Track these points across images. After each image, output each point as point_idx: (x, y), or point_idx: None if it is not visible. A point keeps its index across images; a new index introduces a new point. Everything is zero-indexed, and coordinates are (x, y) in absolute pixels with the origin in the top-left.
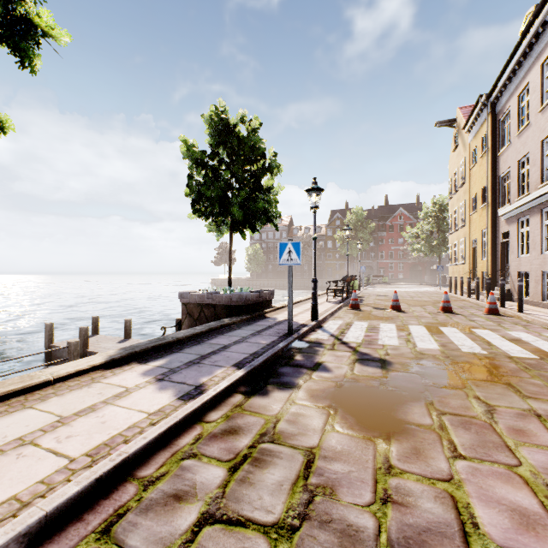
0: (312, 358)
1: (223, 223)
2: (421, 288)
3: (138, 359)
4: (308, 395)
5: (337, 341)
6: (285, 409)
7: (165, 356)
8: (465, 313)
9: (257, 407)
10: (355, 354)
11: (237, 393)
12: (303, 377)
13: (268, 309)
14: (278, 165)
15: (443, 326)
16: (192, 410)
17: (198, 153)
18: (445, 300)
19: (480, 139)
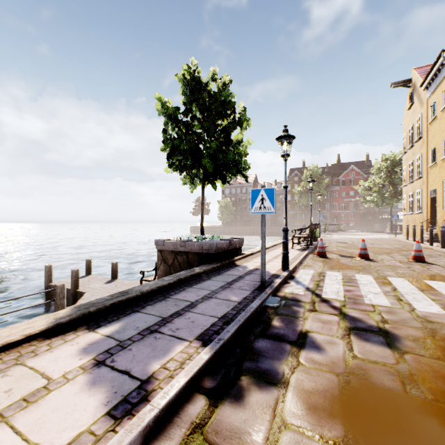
0: (292, 324)
1: (196, 176)
2: (375, 235)
3: (90, 321)
4: (303, 404)
5: (316, 297)
6: (272, 444)
7: (122, 318)
8: (440, 263)
9: (226, 433)
10: (344, 318)
11: (199, 393)
12: (288, 360)
13: (238, 256)
14: (247, 119)
15: (428, 279)
16: None
17: (171, 109)
18: (417, 249)
19: (440, 94)
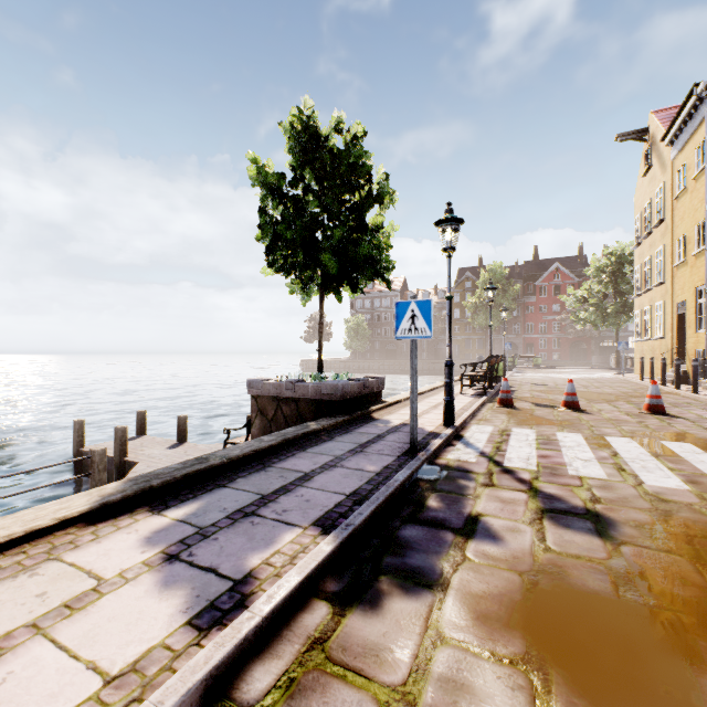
0: (457, 504)
1: (311, 281)
2: (592, 373)
3: (153, 500)
4: (468, 612)
5: (495, 466)
6: (423, 664)
7: (200, 496)
8: (688, 416)
9: (358, 649)
10: (535, 496)
11: (318, 598)
12: (449, 554)
13: (376, 406)
14: (391, 192)
15: (667, 440)
16: (205, 673)
17: (273, 176)
18: (654, 394)
19: (693, 153)
